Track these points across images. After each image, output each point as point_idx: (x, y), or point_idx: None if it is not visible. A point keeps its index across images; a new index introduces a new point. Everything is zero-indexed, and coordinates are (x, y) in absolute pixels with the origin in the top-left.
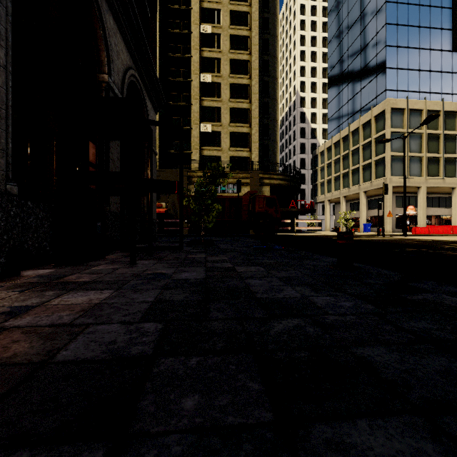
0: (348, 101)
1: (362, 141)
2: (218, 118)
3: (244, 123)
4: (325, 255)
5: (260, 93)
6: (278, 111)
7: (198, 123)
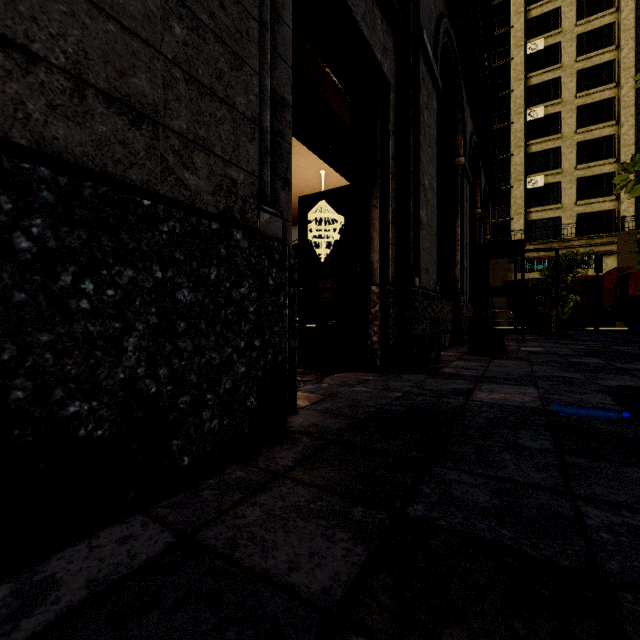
0: None
1: None
2: (556, 162)
3: (604, 159)
4: None
5: (638, 97)
6: None
7: (521, 178)
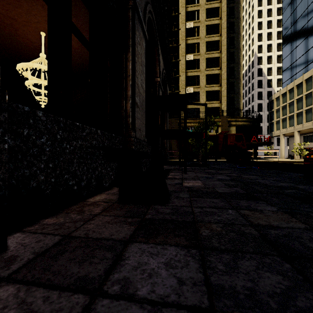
0: (301, 56)
1: None
2: (198, 82)
3: (216, 84)
4: (292, 172)
5: (227, 61)
6: (241, 71)
7: (184, 87)
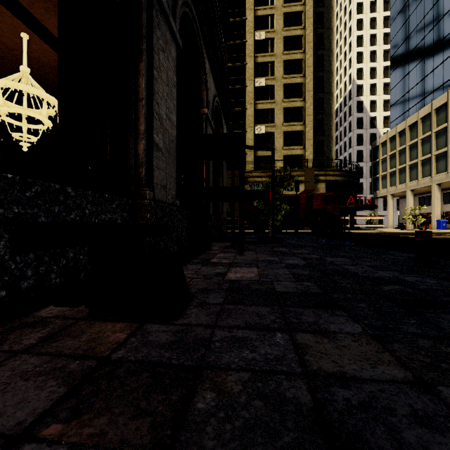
0: (416, 84)
1: (435, 128)
2: (272, 119)
3: (298, 122)
4: (399, 251)
5: (314, 89)
6: (333, 105)
7: (252, 126)
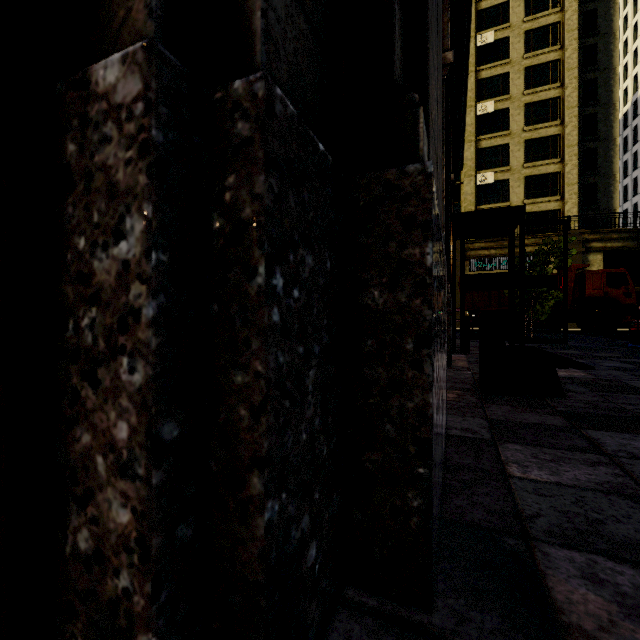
0: None
1: None
2: (504, 160)
3: (550, 159)
4: None
5: (578, 102)
6: (616, 122)
7: (472, 174)
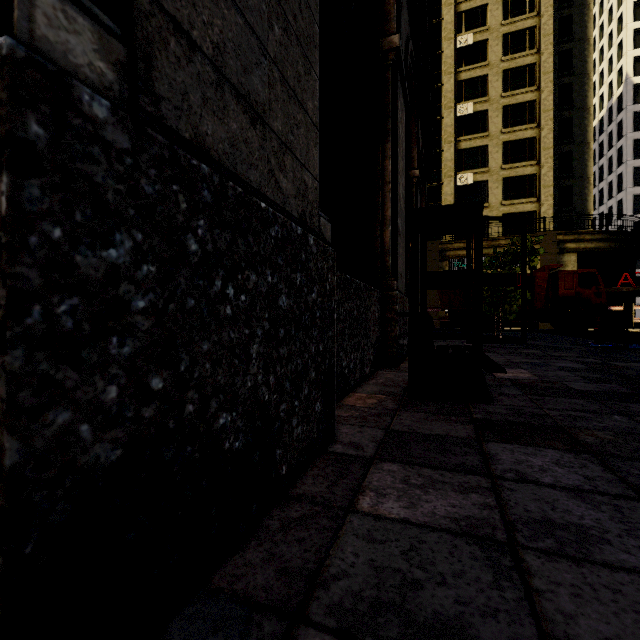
0: None
1: None
2: (483, 161)
3: (527, 161)
4: None
5: (554, 106)
6: (590, 126)
7: (452, 174)
